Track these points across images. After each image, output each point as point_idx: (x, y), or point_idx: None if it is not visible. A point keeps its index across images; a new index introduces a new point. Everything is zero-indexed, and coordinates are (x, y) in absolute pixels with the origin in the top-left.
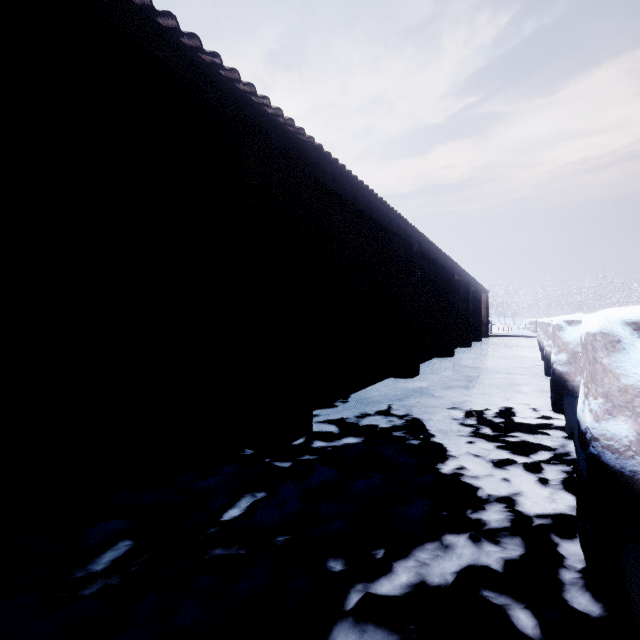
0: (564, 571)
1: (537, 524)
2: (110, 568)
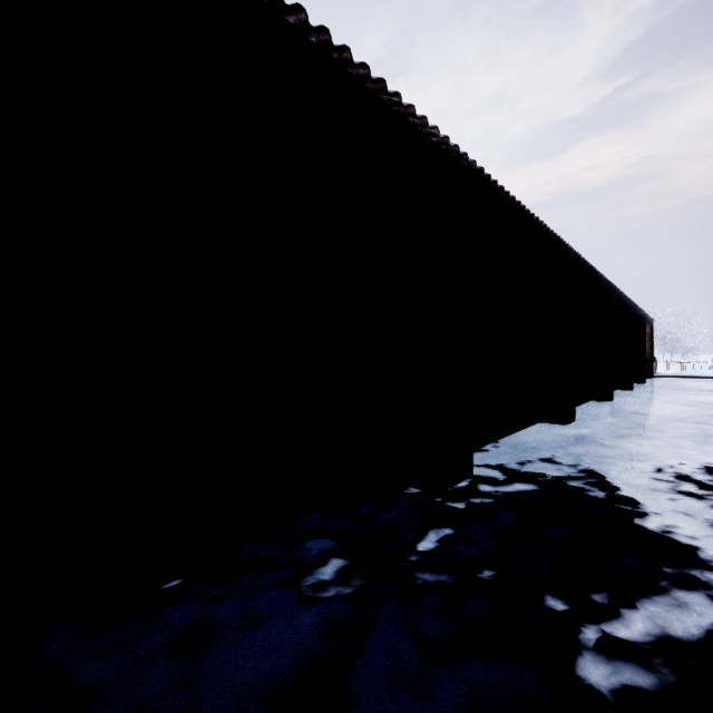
0: None
1: None
2: (336, 579)
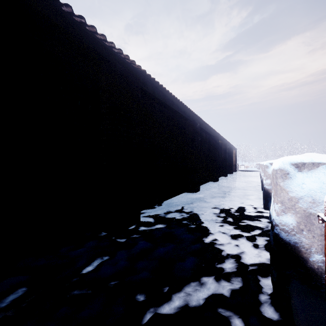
0: (261, 295)
1: (250, 269)
2: (9, 305)
